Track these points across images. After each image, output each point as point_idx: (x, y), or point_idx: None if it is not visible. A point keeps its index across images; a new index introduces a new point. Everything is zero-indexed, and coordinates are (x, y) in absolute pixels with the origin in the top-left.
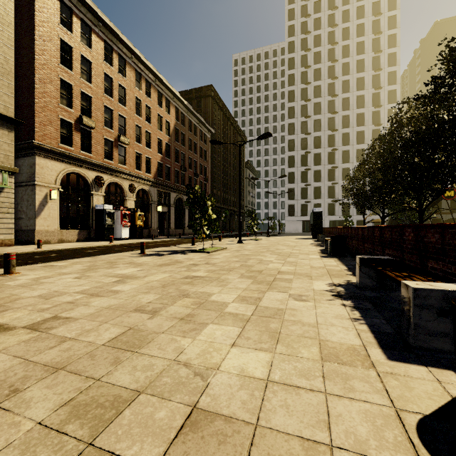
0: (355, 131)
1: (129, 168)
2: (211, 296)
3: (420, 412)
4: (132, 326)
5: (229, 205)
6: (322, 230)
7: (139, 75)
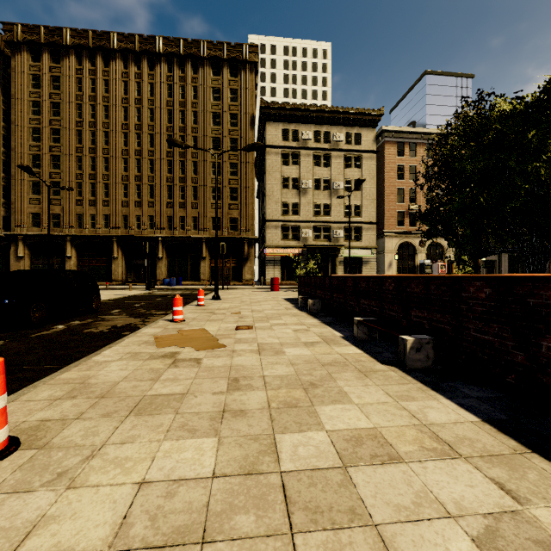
0: None
1: None
2: None
3: None
4: None
5: None
6: None
7: None
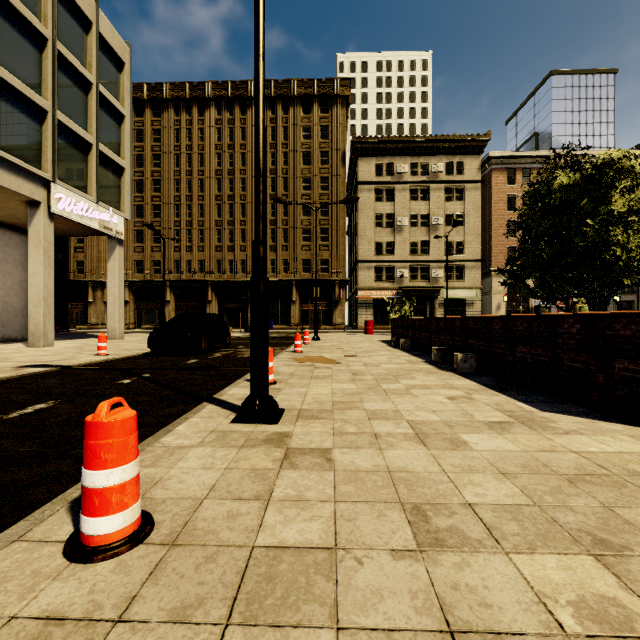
0: None
1: None
2: None
3: None
4: None
5: None
6: None
7: None
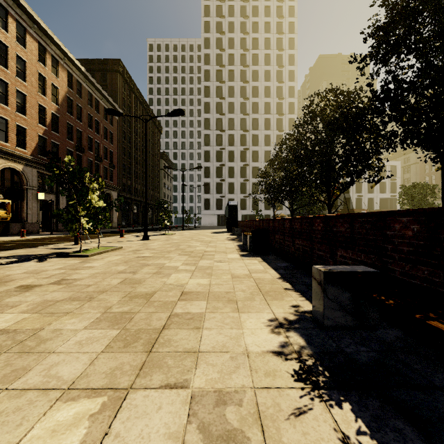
0: (263, 134)
1: None
2: None
3: None
4: None
5: (142, 197)
6: (237, 223)
7: (4, 10)
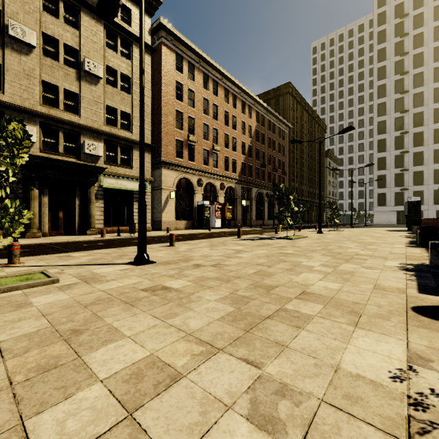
0: None
1: (220, 170)
2: (301, 263)
3: (420, 305)
4: (260, 270)
5: (307, 196)
6: (420, 221)
7: (227, 91)
